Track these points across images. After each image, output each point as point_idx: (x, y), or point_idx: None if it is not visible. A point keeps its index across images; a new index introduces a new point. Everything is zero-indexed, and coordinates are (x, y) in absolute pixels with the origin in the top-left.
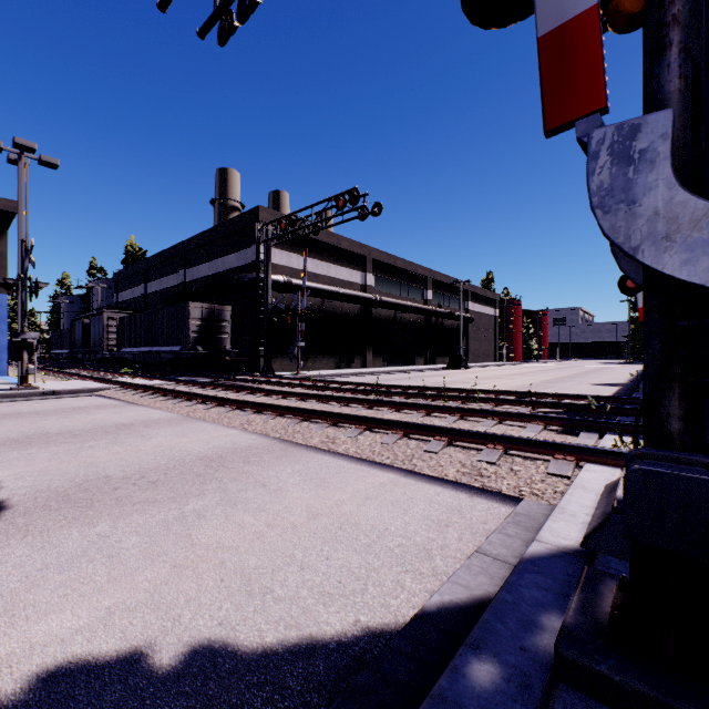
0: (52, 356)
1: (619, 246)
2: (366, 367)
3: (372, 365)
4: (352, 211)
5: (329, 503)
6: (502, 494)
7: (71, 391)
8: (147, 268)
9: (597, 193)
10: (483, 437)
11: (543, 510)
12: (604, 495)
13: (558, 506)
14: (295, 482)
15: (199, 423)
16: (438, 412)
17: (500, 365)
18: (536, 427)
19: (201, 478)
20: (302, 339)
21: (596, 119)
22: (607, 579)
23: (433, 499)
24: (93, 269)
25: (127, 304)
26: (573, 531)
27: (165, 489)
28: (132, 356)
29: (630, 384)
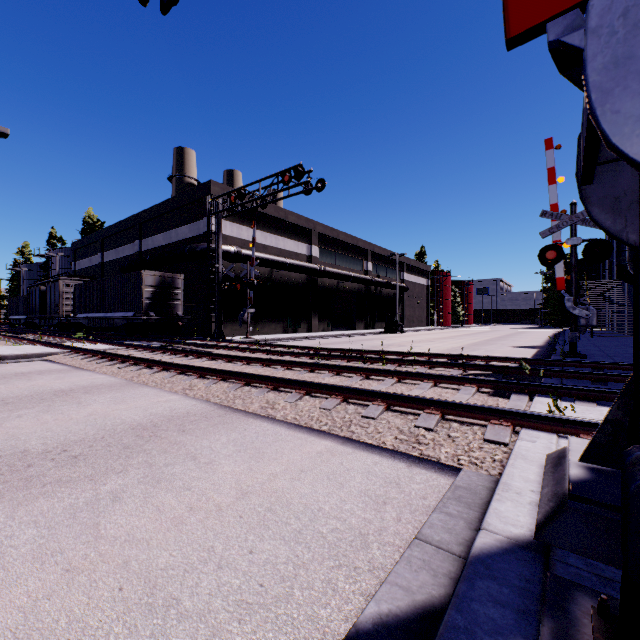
0: (10, 321)
1: (637, 159)
2: (311, 331)
3: (317, 329)
4: (297, 185)
5: (261, 478)
6: (440, 462)
7: (18, 356)
8: (104, 238)
9: (601, 85)
10: (420, 401)
11: (483, 481)
12: (549, 469)
13: (502, 482)
14: (228, 453)
15: (142, 388)
16: (376, 375)
17: (431, 329)
18: (469, 389)
19: (128, 450)
20: (252, 306)
21: (575, 16)
22: (578, 594)
23: (371, 469)
24: (52, 239)
25: (85, 272)
26: (522, 514)
27: (85, 464)
28: (87, 321)
29: (546, 347)
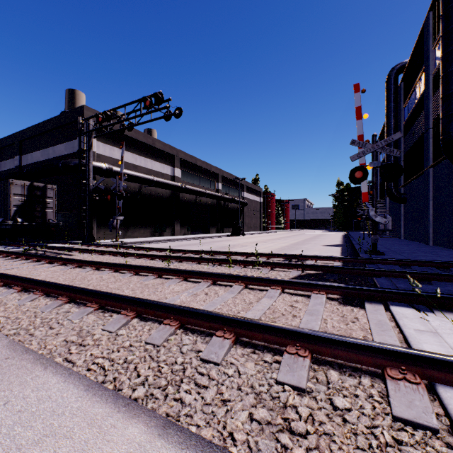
0: None
1: None
2: (175, 235)
3: (180, 233)
4: (158, 110)
5: None
6: None
7: None
8: None
9: None
10: (279, 332)
11: None
12: None
13: None
14: None
15: None
16: (223, 281)
17: (263, 232)
18: (320, 297)
19: None
20: (124, 214)
21: None
22: None
23: None
24: None
25: None
26: None
27: None
28: None
29: (345, 245)
